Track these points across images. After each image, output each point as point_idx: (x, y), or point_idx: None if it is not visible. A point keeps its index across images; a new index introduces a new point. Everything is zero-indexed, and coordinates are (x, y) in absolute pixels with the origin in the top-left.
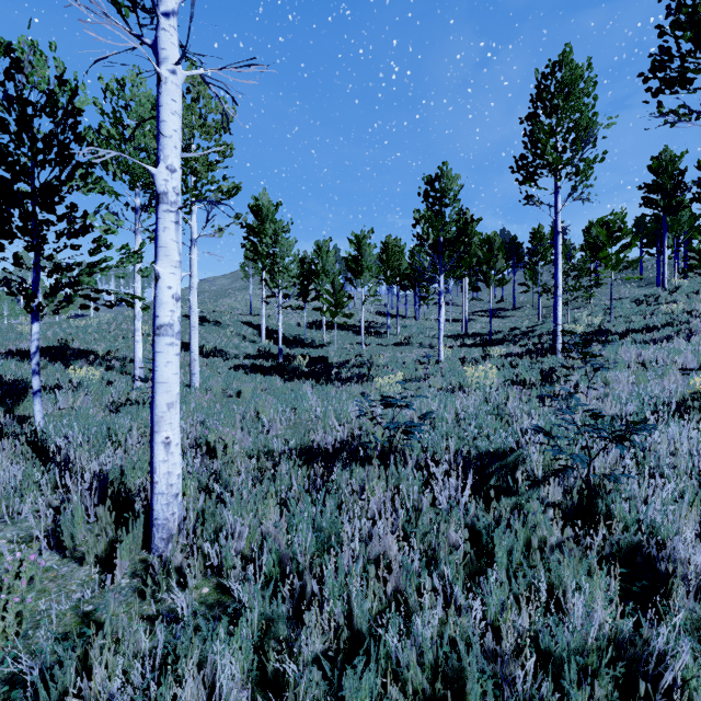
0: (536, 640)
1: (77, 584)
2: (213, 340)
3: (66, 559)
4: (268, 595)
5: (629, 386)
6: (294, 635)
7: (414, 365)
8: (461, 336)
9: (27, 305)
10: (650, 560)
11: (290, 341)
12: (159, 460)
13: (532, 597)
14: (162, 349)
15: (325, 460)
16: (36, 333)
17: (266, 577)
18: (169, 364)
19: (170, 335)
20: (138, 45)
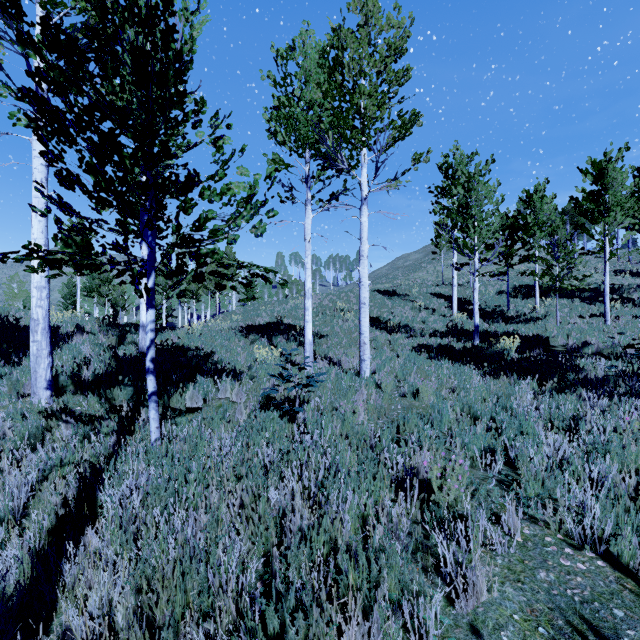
0: None
1: None
2: (399, 314)
3: None
4: None
5: None
6: None
7: None
8: None
9: (137, 288)
10: None
11: (488, 313)
12: None
13: None
14: None
15: None
16: (150, 322)
17: None
18: None
19: None
20: None
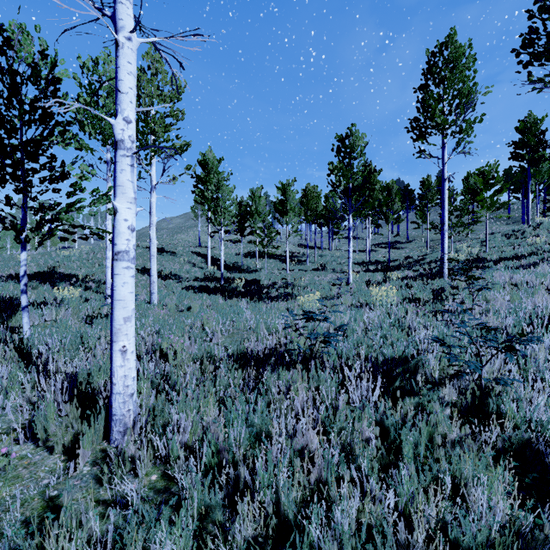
0: (444, 531)
1: (46, 471)
2: (169, 266)
3: (39, 448)
4: (207, 485)
5: (505, 303)
6: (229, 520)
7: (329, 286)
8: (366, 263)
9: (17, 237)
10: (538, 454)
11: (230, 267)
12: (117, 365)
13: (439, 490)
14: (119, 272)
15: (257, 364)
16: (24, 260)
17: (206, 466)
18: (125, 284)
19: (126, 260)
20: (98, 14)
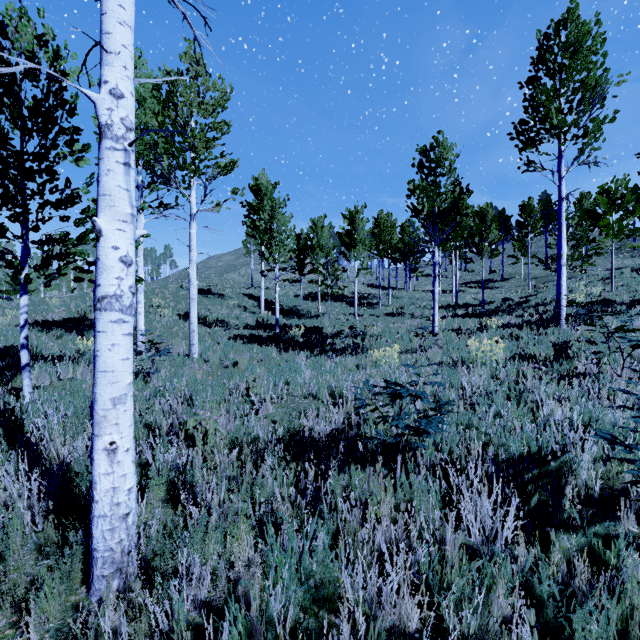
0: None
1: None
2: (216, 311)
3: None
4: None
5: None
6: None
7: (408, 336)
8: (453, 307)
9: (14, 277)
10: None
11: (287, 312)
12: (101, 472)
13: None
14: (105, 328)
15: (318, 455)
16: (25, 306)
17: None
18: (114, 346)
19: (116, 310)
20: None
